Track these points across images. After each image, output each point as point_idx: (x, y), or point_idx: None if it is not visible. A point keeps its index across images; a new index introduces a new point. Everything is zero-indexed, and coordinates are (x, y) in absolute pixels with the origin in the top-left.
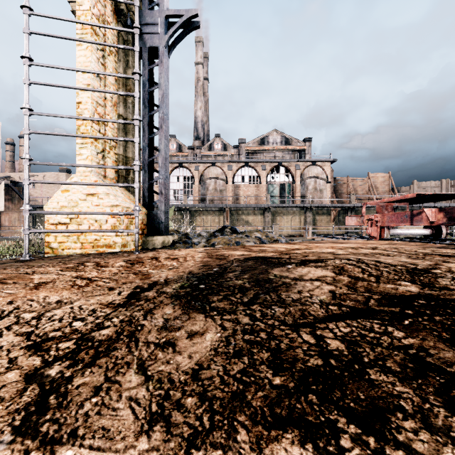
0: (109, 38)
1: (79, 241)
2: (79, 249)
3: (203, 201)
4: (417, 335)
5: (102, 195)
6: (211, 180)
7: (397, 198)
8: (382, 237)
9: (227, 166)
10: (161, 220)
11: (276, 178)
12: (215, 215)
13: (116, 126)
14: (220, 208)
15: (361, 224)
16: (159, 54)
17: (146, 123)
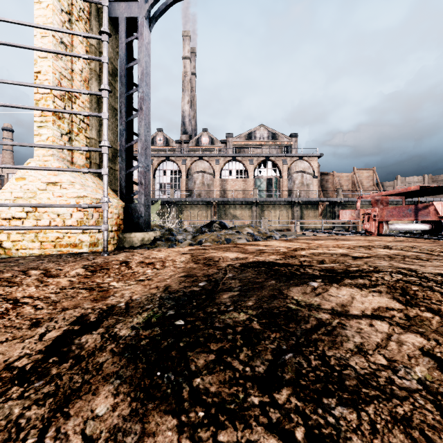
0: (77, 1)
1: (37, 239)
2: (37, 249)
3: (190, 195)
4: None
5: (65, 183)
6: (198, 174)
7: (397, 191)
8: (381, 233)
9: (215, 160)
10: (141, 214)
11: (263, 172)
12: (203, 209)
13: (88, 105)
14: (208, 202)
15: (356, 218)
16: (138, 25)
17: (123, 103)
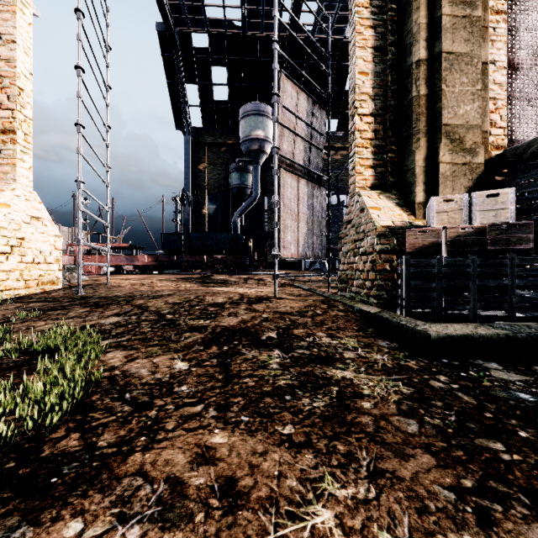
0: None
1: (22, 278)
2: (22, 288)
3: None
4: (253, 280)
5: (46, 221)
6: None
7: (113, 245)
8: (99, 273)
9: None
10: None
11: None
12: None
13: None
14: None
15: (66, 262)
16: None
17: None
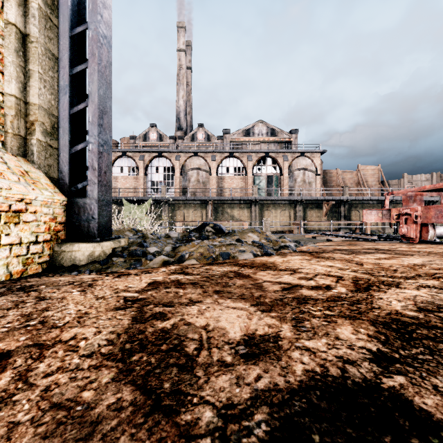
0: None
1: None
2: None
3: (185, 194)
4: None
5: None
6: (193, 171)
7: None
8: (424, 239)
9: (211, 156)
10: (93, 215)
11: (262, 169)
12: (197, 209)
13: (2, 41)
14: (203, 201)
15: (383, 220)
16: None
17: (65, 46)
